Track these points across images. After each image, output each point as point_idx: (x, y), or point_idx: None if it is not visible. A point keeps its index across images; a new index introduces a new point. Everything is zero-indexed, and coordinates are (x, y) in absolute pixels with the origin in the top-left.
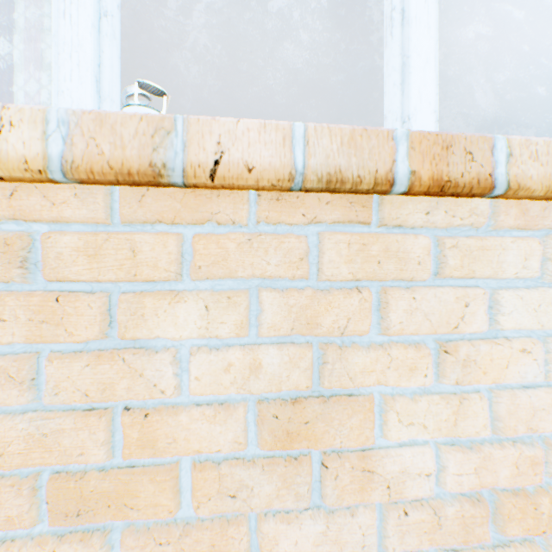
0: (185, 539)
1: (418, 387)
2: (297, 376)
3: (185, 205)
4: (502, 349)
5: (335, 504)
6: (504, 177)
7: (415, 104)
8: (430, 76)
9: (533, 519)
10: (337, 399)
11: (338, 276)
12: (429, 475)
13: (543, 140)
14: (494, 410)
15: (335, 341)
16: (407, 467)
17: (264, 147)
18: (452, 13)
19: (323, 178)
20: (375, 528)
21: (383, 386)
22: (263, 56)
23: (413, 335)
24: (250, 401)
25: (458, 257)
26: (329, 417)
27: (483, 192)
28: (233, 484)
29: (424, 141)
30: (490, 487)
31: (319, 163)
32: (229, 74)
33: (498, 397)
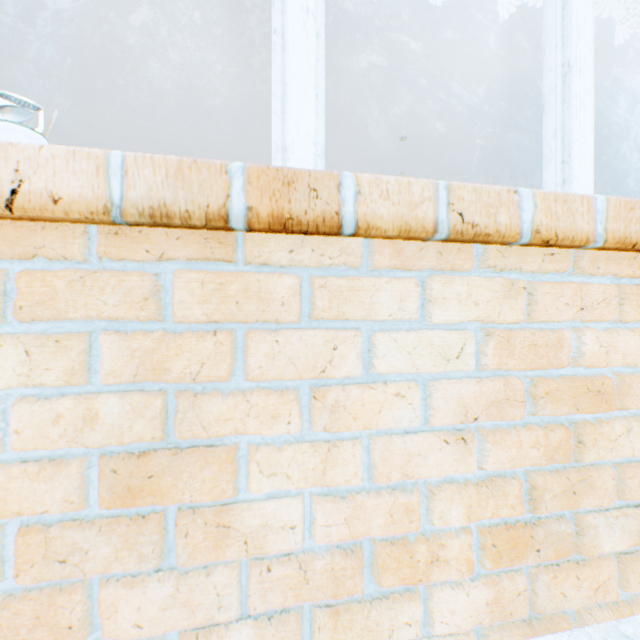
0: (3, 612)
1: (294, 436)
2: (142, 426)
3: (4, 238)
4: (376, 394)
5: (186, 564)
6: (353, 215)
7: (293, 135)
8: (310, 106)
9: (410, 568)
10: (192, 451)
11: (191, 317)
12: (294, 528)
13: (396, 179)
14: (372, 457)
15: (195, 389)
16: (269, 520)
17: (74, 177)
18: (440, 33)
19: (145, 212)
20: (235, 587)
21: (254, 436)
22: (238, 66)
23: (286, 381)
24: (95, 456)
25: (327, 298)
26: (179, 470)
27: (333, 231)
28: (64, 548)
29: (264, 175)
30: (371, 538)
31: (141, 196)
32: (202, 84)
33: (375, 443)
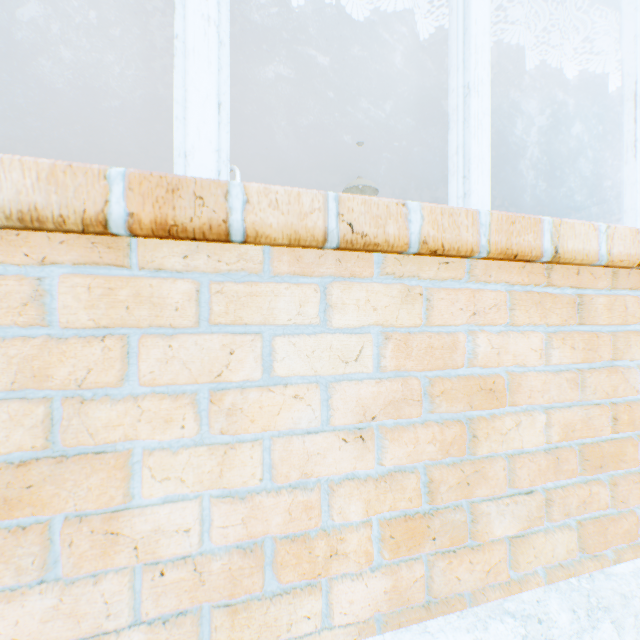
0: None
1: (193, 440)
2: (21, 435)
3: None
4: (275, 396)
5: (71, 574)
6: (242, 224)
7: (194, 141)
8: (212, 113)
9: (310, 563)
10: (79, 458)
11: (77, 323)
12: (189, 531)
13: (285, 189)
14: (273, 457)
15: (84, 395)
16: (163, 524)
17: None
18: (387, 44)
19: (13, 216)
20: (126, 594)
21: (151, 441)
22: None
23: (184, 385)
24: None
25: (224, 303)
26: (63, 479)
27: (221, 238)
28: None
29: (146, 182)
30: (273, 536)
31: (8, 199)
32: (151, 78)
33: (275, 444)
